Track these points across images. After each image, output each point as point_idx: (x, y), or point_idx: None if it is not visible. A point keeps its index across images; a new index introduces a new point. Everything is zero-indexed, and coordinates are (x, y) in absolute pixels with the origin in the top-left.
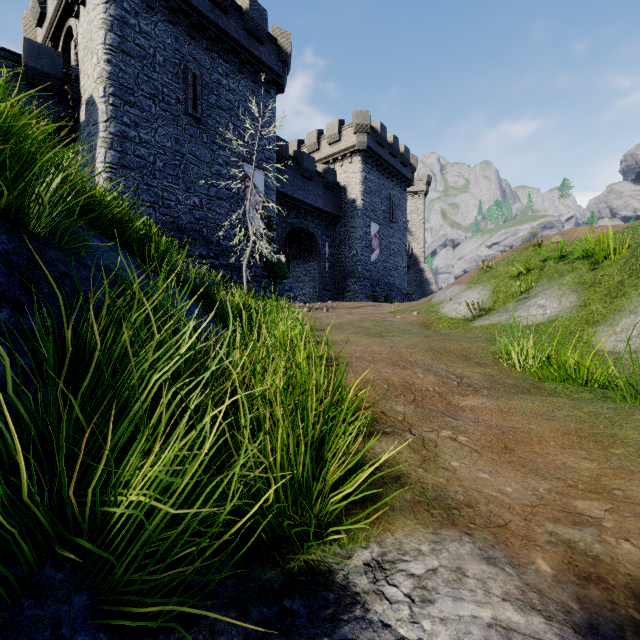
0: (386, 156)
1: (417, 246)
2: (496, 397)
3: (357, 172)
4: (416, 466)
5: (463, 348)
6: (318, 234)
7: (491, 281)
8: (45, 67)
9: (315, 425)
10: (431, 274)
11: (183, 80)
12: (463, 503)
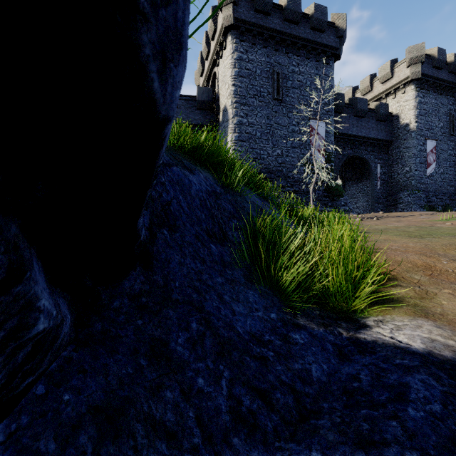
0: (444, 76)
1: None
2: None
3: (410, 99)
4: (415, 299)
5: None
6: (370, 158)
7: None
8: (205, 98)
9: (353, 268)
10: None
11: (271, 79)
12: (438, 313)
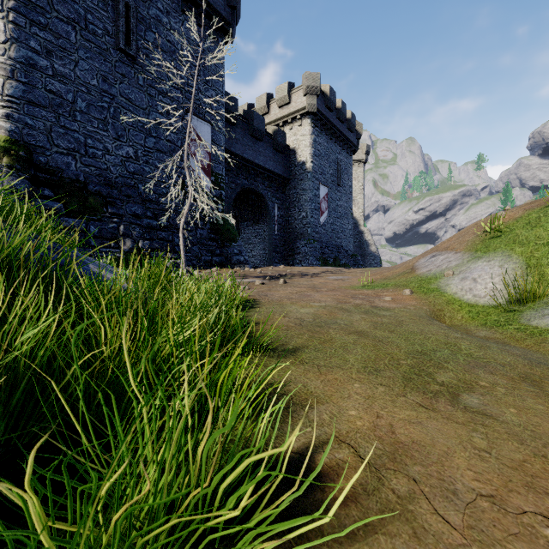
0: (334, 120)
1: (357, 210)
2: None
3: (307, 134)
4: None
5: None
6: (268, 196)
7: (516, 249)
8: None
9: None
10: (370, 236)
11: (113, 9)
12: None
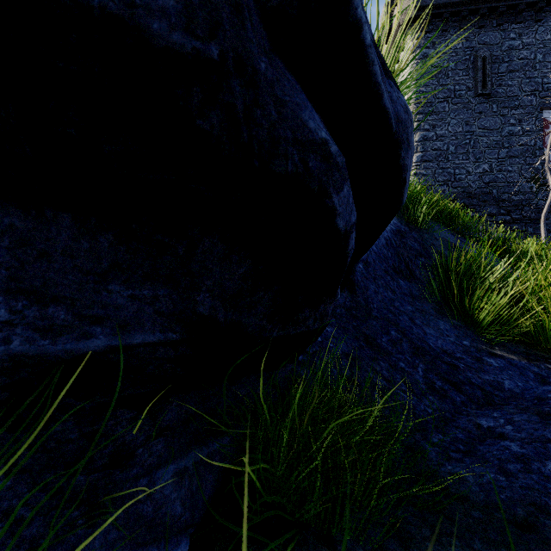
0: None
1: None
2: None
3: None
4: None
5: None
6: None
7: None
8: None
9: None
10: None
11: (472, 69)
12: None
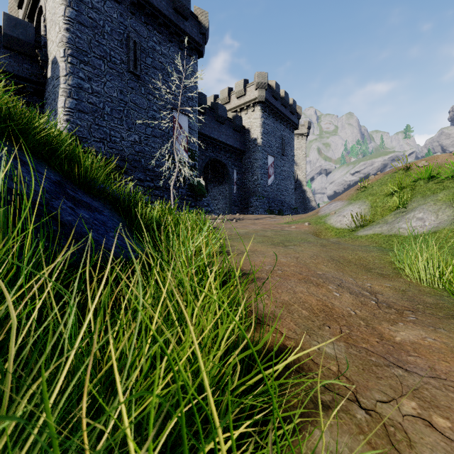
0: (279, 106)
1: (301, 173)
2: (431, 326)
3: (258, 118)
4: None
5: (360, 257)
6: (229, 164)
7: (369, 198)
8: (20, 35)
9: None
10: (311, 194)
11: (126, 46)
12: None
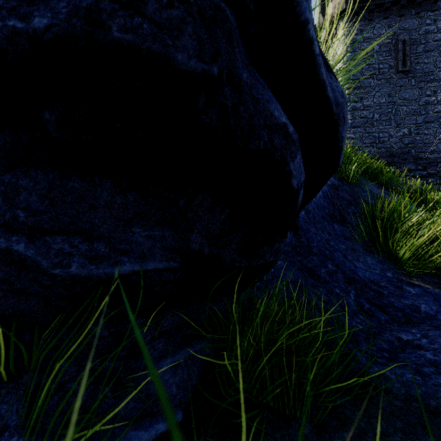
0: None
1: None
2: None
3: None
4: None
5: None
6: None
7: None
8: None
9: None
10: None
11: (394, 51)
12: None
